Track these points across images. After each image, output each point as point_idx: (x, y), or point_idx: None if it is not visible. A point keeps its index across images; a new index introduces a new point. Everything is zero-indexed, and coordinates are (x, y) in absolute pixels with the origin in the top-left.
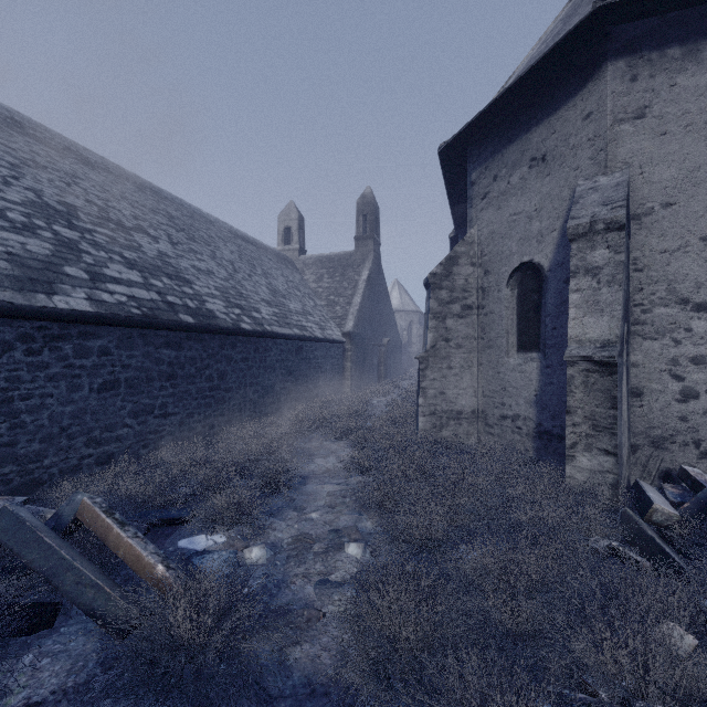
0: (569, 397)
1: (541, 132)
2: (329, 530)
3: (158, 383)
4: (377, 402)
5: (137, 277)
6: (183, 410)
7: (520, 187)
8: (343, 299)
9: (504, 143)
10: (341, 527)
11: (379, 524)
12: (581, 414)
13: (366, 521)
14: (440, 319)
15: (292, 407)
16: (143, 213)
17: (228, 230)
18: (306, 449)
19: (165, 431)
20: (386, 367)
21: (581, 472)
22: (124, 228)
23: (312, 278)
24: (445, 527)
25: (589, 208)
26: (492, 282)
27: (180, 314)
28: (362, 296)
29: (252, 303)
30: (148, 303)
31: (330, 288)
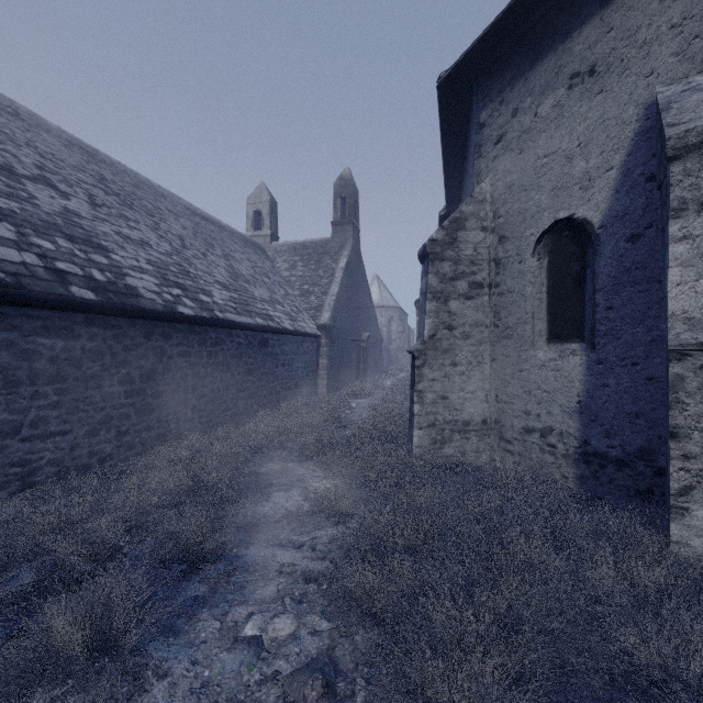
0: (675, 410)
1: (589, 34)
2: (272, 676)
3: (29, 389)
4: (356, 405)
5: (6, 232)
6: (79, 426)
7: (554, 117)
8: (318, 289)
9: (528, 62)
10: (297, 663)
11: (367, 650)
12: (700, 440)
13: (343, 645)
14: (441, 301)
15: (253, 413)
16: (56, 166)
17: (184, 206)
18: (262, 475)
19: (42, 459)
20: (365, 364)
21: (702, 536)
22: (12, 173)
23: (284, 266)
24: (508, 694)
25: (697, 109)
26: (510, 251)
27: (73, 286)
28: (340, 285)
29: (201, 284)
30: (13, 266)
31: (304, 277)
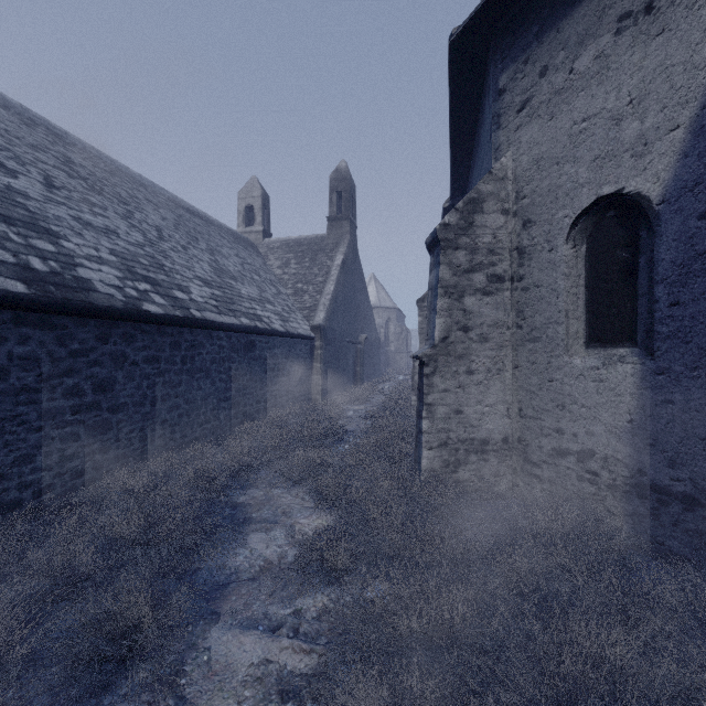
0: None
1: None
2: None
3: None
4: (353, 412)
5: None
6: (5, 452)
7: (596, 71)
8: (312, 288)
9: (561, 9)
10: None
11: None
12: None
13: None
14: (455, 296)
15: (238, 424)
16: (8, 143)
17: (167, 198)
18: (240, 506)
19: None
20: (363, 367)
21: None
22: None
23: (276, 264)
24: None
25: None
26: (537, 237)
27: None
28: (336, 284)
29: (177, 279)
30: None
31: (298, 275)
